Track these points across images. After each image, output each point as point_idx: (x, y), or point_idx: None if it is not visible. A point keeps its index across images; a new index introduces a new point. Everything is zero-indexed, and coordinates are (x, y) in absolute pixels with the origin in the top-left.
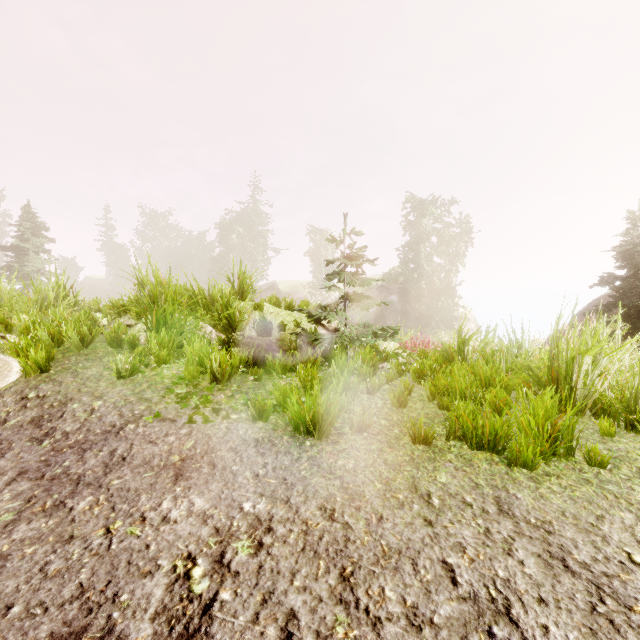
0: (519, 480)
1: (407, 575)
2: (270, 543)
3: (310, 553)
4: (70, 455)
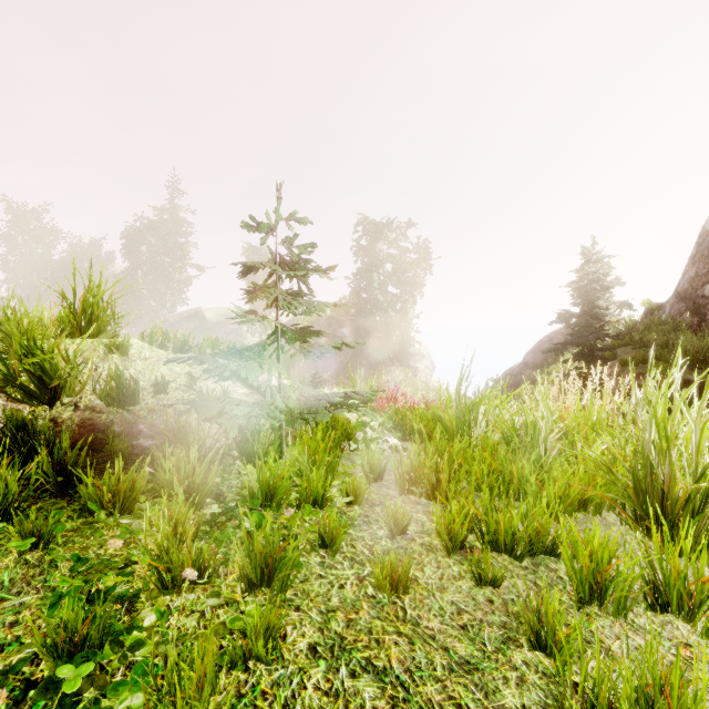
0: None
1: None
2: None
3: None
4: None
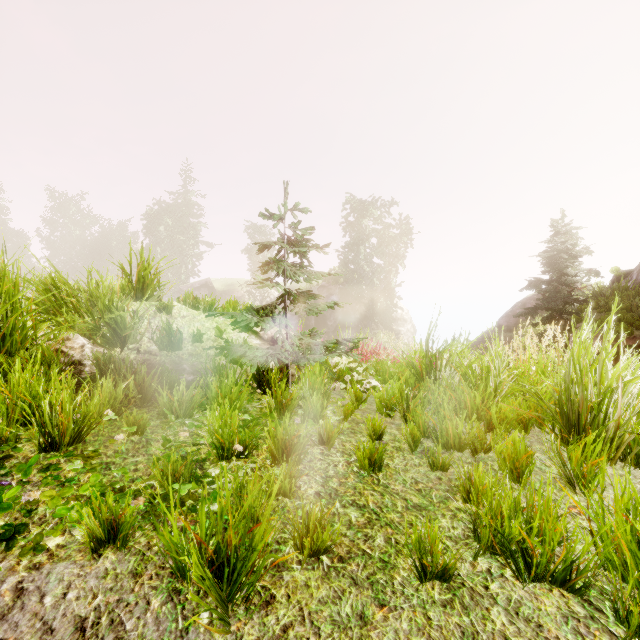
0: None
1: None
2: None
3: None
4: None
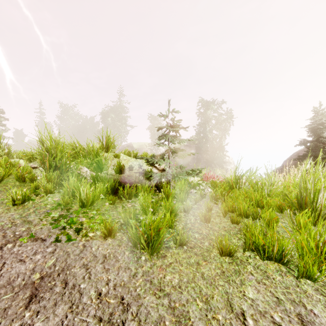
0: (309, 293)
1: None
2: None
3: None
4: None
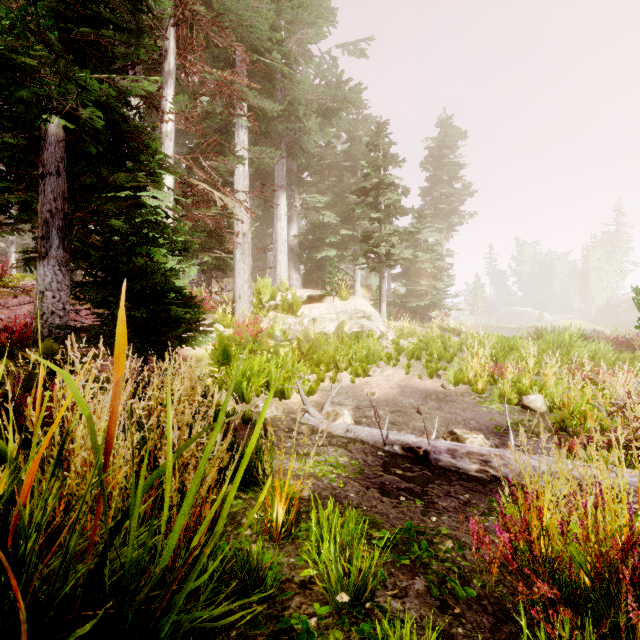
0: None
1: None
2: None
3: None
4: None
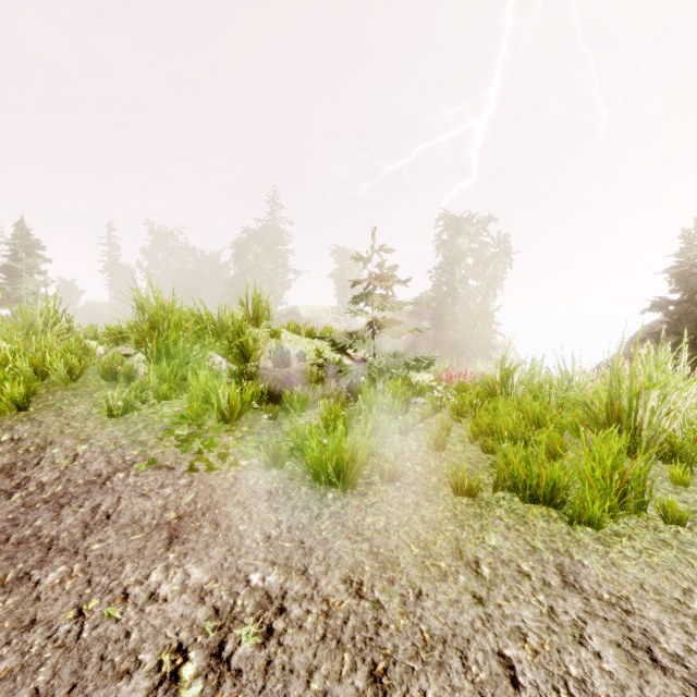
0: (584, 542)
1: (455, 674)
2: (282, 629)
3: (332, 643)
4: (44, 512)
